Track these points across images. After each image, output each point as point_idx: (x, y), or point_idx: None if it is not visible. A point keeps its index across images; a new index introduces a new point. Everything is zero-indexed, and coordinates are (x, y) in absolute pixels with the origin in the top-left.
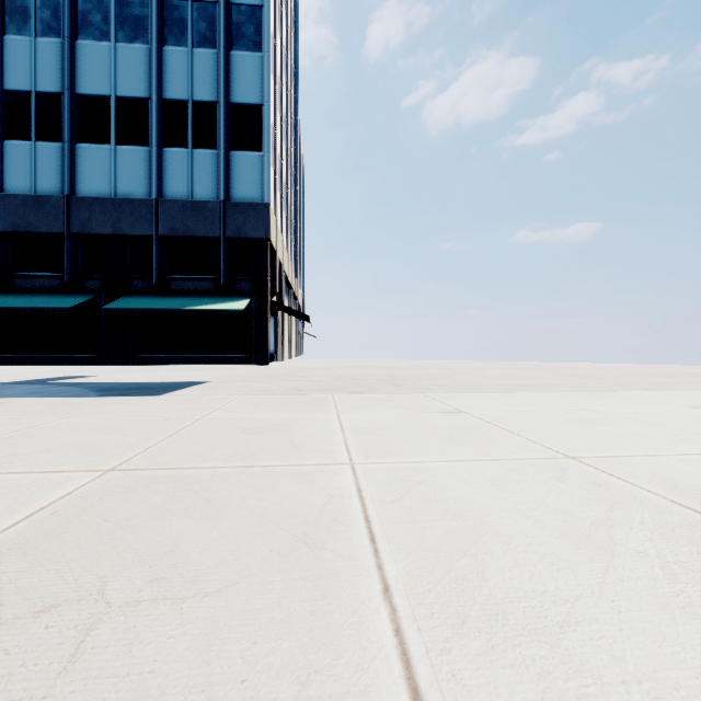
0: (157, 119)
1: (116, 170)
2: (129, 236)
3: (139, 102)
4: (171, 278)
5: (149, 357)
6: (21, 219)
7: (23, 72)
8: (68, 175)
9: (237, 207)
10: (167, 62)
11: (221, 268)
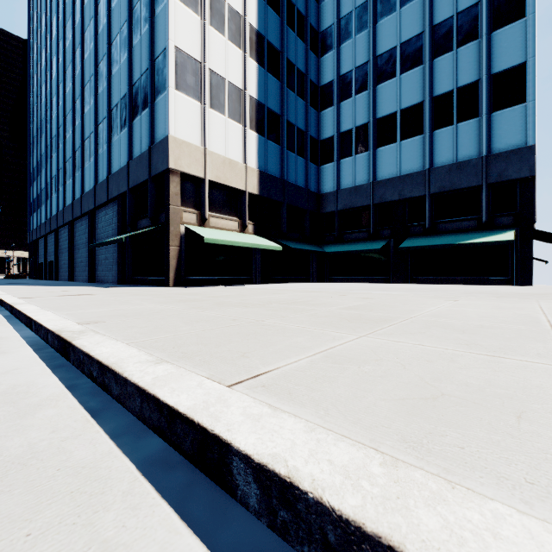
0: (428, 114)
1: (400, 157)
2: (409, 198)
3: (415, 107)
4: (438, 222)
5: (421, 279)
6: (348, 201)
7: (348, 119)
8: (372, 170)
9: (498, 157)
10: (435, 70)
11: (483, 209)
